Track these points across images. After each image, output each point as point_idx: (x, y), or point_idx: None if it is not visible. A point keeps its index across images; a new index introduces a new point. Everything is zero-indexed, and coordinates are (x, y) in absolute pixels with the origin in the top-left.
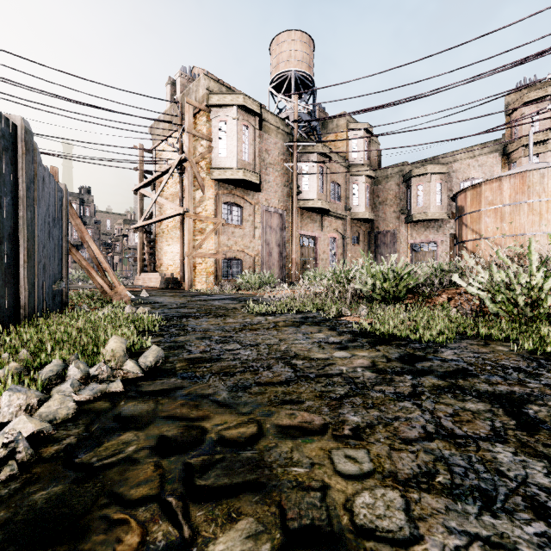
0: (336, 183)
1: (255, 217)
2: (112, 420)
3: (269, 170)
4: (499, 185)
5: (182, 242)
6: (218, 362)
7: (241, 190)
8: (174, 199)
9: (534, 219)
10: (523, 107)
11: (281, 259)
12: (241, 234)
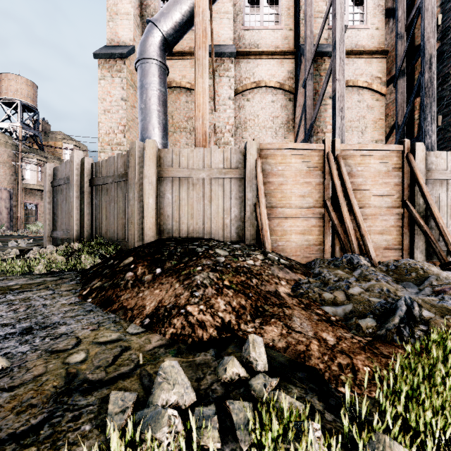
0: None
1: None
2: None
3: (0, 166)
4: None
5: None
6: None
7: None
8: None
9: None
10: None
11: (9, 216)
12: None
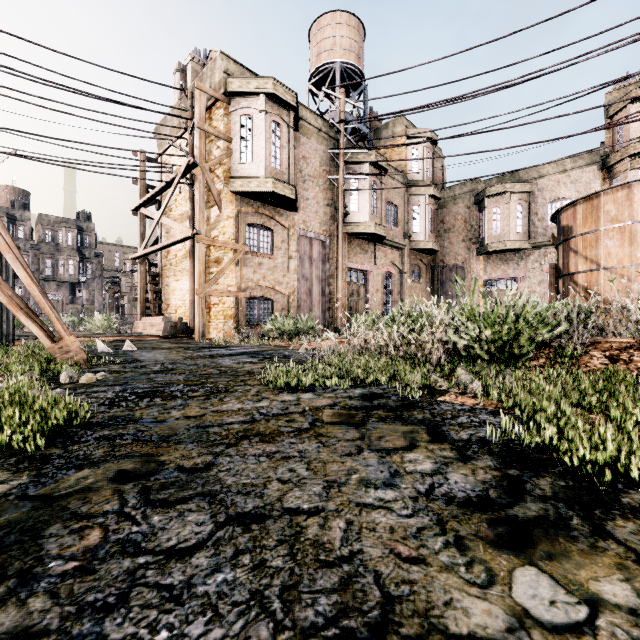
0: (392, 204)
1: (289, 244)
2: None
3: (308, 184)
4: (628, 194)
5: (193, 276)
6: None
7: (271, 208)
8: (184, 220)
9: None
10: (630, 106)
11: (323, 299)
12: (271, 266)
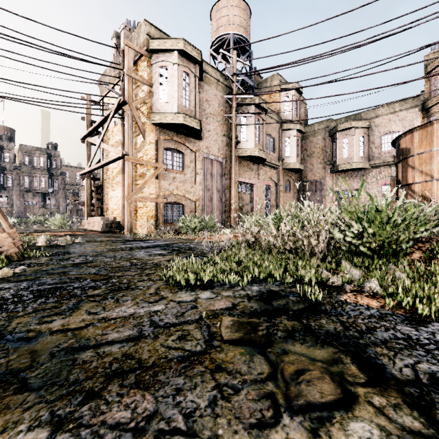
0: (270, 136)
1: (196, 163)
2: None
3: (210, 120)
4: None
5: (124, 186)
6: None
7: (182, 137)
8: (118, 146)
9: None
10: None
11: (220, 204)
12: (182, 179)
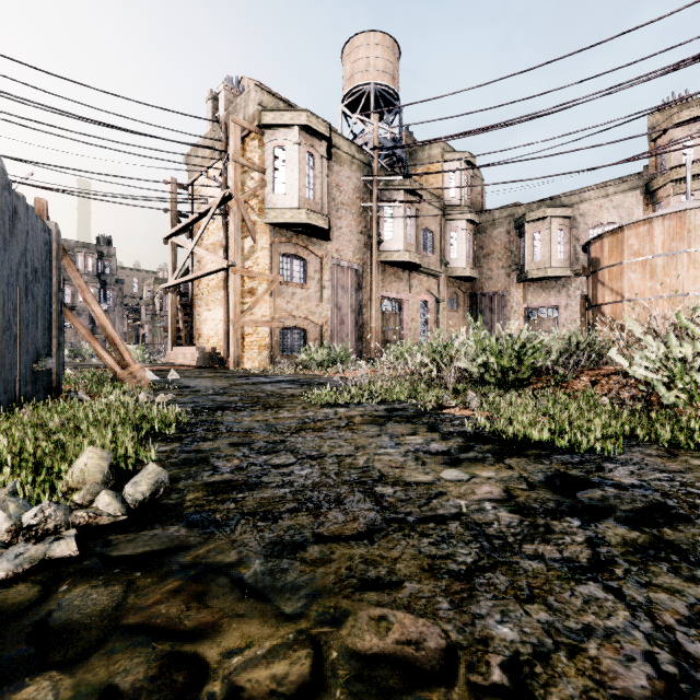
0: (428, 230)
1: (322, 273)
2: (24, 638)
3: (341, 213)
4: (649, 229)
5: (227, 306)
6: (256, 491)
7: (304, 238)
8: (216, 250)
9: (696, 275)
10: (673, 130)
11: (356, 329)
12: (304, 296)
